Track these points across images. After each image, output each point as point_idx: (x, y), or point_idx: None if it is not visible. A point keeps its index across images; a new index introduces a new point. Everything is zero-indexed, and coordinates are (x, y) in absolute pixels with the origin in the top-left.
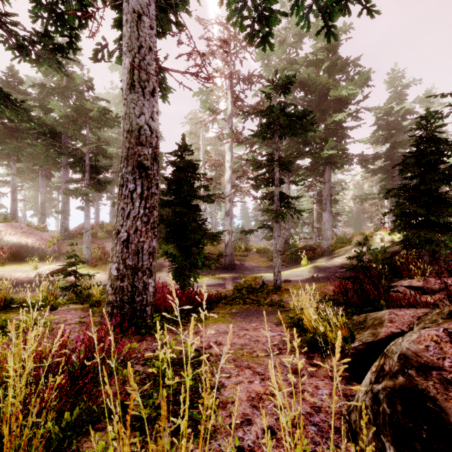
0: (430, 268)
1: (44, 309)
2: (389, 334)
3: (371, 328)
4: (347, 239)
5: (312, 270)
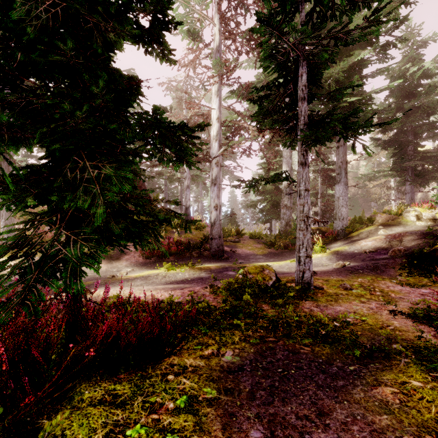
0: None
1: None
2: None
3: None
4: (369, 218)
5: (333, 258)
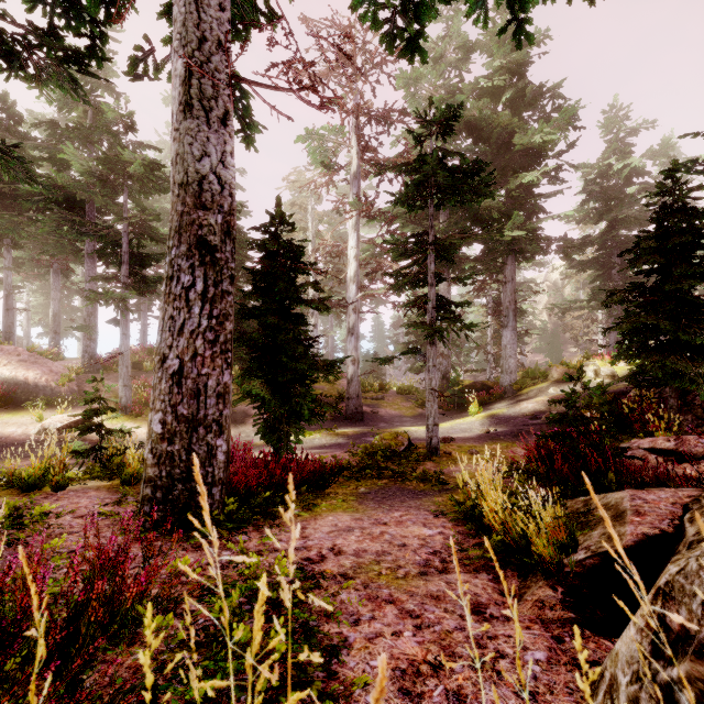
0: (679, 417)
1: (45, 489)
2: (641, 538)
3: (602, 524)
4: (542, 372)
5: (487, 422)
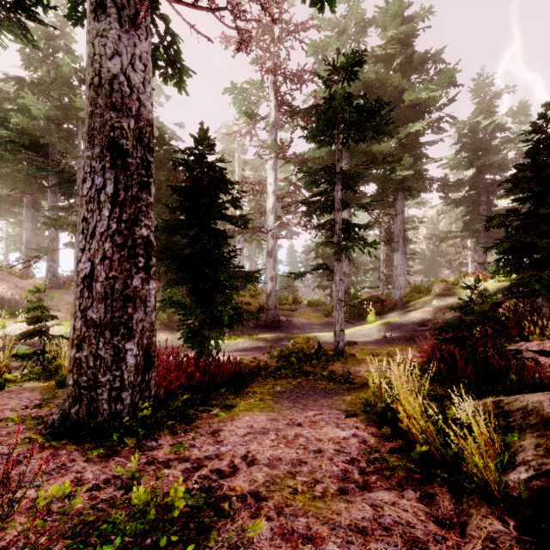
0: None
1: None
2: None
3: (529, 432)
4: (426, 288)
5: (382, 328)
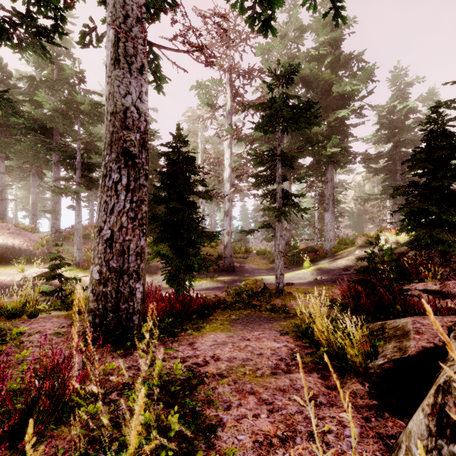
0: (441, 269)
1: (23, 317)
2: (421, 350)
3: (393, 340)
4: (351, 240)
5: (315, 273)
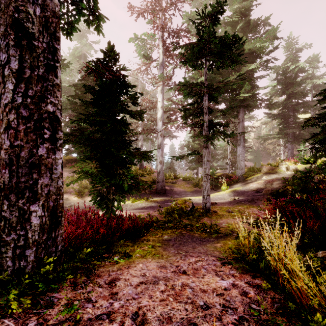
0: None
1: None
2: None
3: None
4: (258, 168)
5: (232, 194)
